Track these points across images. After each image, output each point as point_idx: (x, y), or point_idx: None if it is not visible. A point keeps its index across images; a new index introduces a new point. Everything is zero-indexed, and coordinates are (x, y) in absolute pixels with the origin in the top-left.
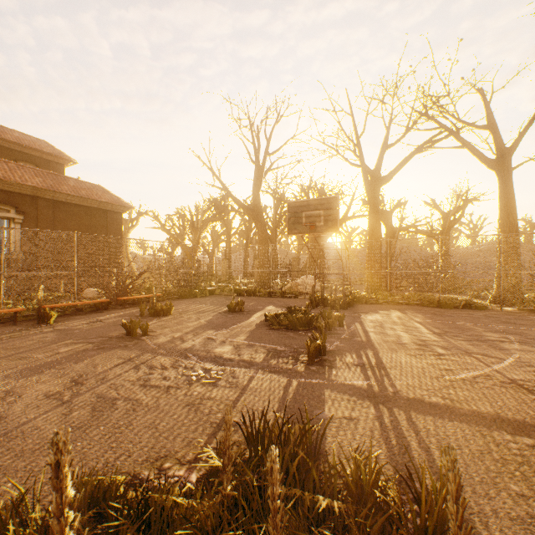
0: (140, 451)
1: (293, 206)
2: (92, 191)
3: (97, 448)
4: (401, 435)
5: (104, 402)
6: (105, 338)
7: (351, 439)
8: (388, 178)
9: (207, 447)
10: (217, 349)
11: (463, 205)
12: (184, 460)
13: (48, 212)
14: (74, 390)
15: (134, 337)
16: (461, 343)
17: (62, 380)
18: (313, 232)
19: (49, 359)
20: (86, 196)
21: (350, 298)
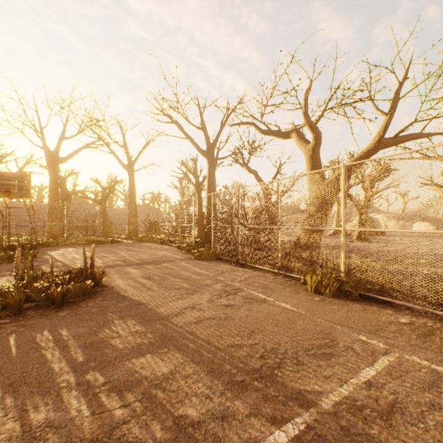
0: None
1: None
2: None
3: None
4: None
5: None
6: None
7: None
8: (65, 160)
9: None
10: None
11: (114, 184)
12: None
13: None
14: None
15: None
16: (103, 254)
17: None
18: (8, 196)
19: None
20: None
21: (37, 243)
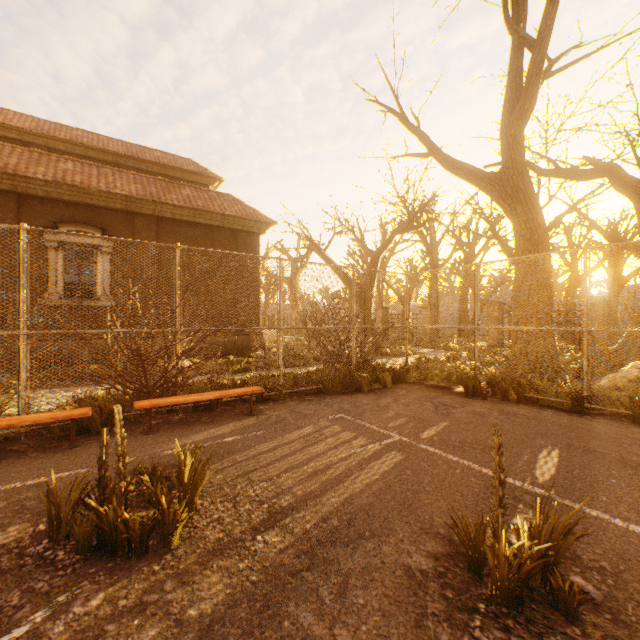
0: None
1: None
2: (214, 201)
3: None
4: None
5: None
6: None
7: None
8: None
9: None
10: None
11: None
12: None
13: (148, 236)
14: None
15: None
16: None
17: None
18: None
19: None
20: (201, 208)
21: None
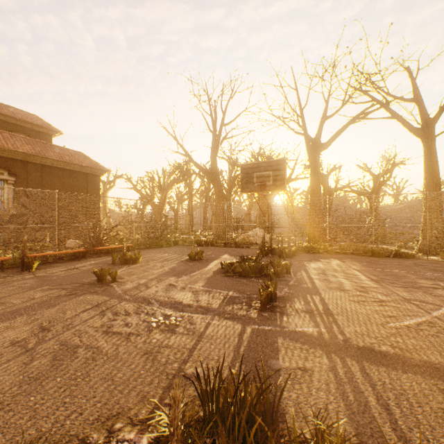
0: (92, 408)
1: (246, 167)
2: (74, 156)
3: (49, 404)
4: (358, 390)
5: (65, 350)
6: (78, 285)
7: (307, 394)
8: (327, 145)
9: (161, 403)
10: (178, 295)
11: (391, 168)
12: (136, 419)
13: (36, 175)
14: (40, 337)
15: (104, 283)
16: (398, 290)
17: (30, 326)
18: (263, 191)
19: (24, 304)
20: (69, 161)
21: (295, 248)
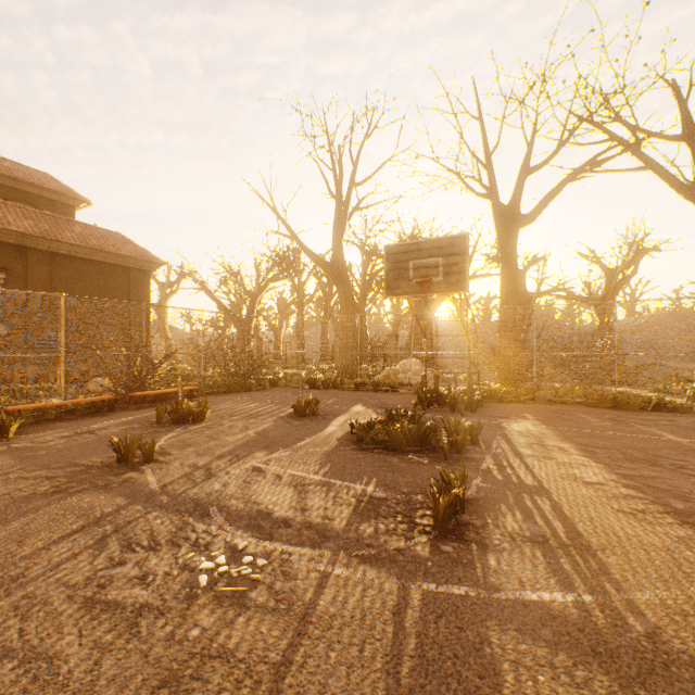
0: None
1: (395, 251)
2: (107, 240)
3: None
4: None
5: None
6: (80, 469)
7: None
8: (530, 217)
9: None
10: (265, 496)
11: (636, 257)
12: None
13: (42, 269)
14: None
15: (129, 465)
16: None
17: None
18: (425, 292)
19: None
20: (98, 247)
21: (479, 395)
